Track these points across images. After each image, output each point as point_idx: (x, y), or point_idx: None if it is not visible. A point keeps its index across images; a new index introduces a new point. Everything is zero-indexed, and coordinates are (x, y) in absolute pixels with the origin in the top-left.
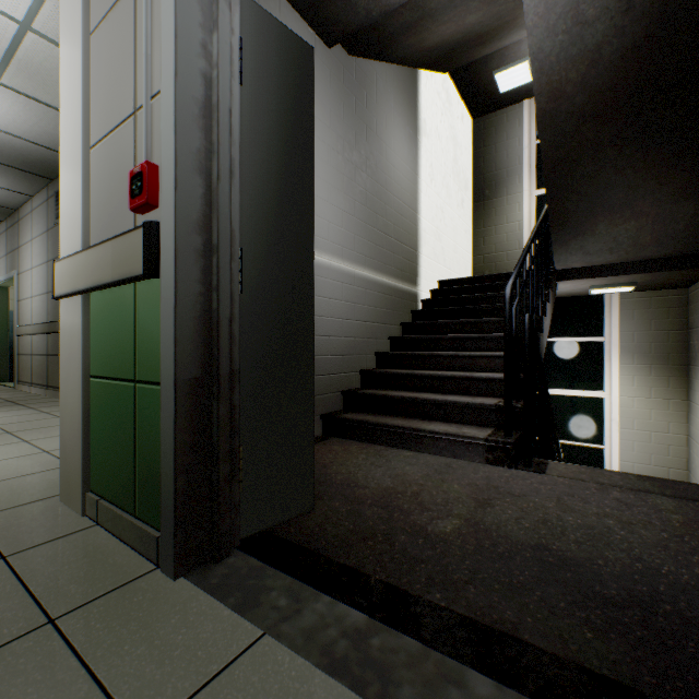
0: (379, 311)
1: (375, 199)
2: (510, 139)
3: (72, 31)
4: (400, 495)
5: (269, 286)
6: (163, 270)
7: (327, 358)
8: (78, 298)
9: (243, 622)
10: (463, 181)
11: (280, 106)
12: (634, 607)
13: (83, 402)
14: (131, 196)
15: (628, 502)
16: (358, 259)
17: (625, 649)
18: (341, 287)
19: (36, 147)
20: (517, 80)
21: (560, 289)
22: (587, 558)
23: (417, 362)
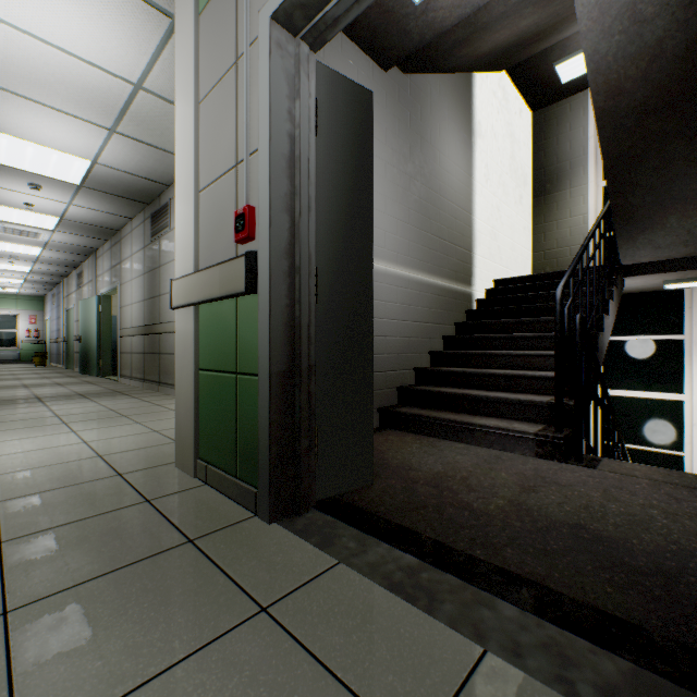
0: (433, 312)
1: (428, 205)
2: (573, 129)
3: (186, 101)
4: (450, 478)
5: (337, 297)
6: (260, 288)
7: (383, 357)
8: (190, 309)
9: (323, 554)
10: (521, 177)
11: (346, 147)
12: (657, 576)
13: (195, 389)
14: (235, 231)
15: (679, 497)
16: (413, 263)
17: (640, 601)
18: (396, 291)
19: (138, 179)
20: (580, 68)
21: (630, 285)
22: (621, 537)
23: (470, 360)
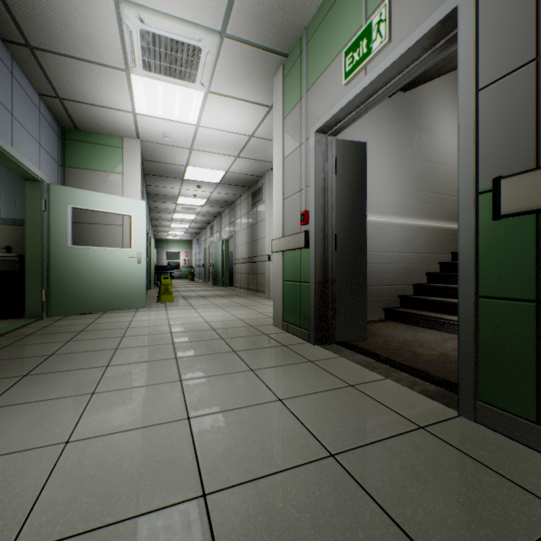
0: (429, 246)
1: (425, 173)
2: None
3: (278, 158)
4: (412, 342)
5: (346, 247)
6: (310, 246)
7: (387, 276)
8: (280, 253)
9: (334, 354)
10: None
11: (351, 174)
12: None
13: (282, 290)
14: (300, 221)
15: None
16: (411, 215)
17: None
18: (398, 234)
19: (246, 176)
20: None
21: None
22: None
23: (456, 279)
